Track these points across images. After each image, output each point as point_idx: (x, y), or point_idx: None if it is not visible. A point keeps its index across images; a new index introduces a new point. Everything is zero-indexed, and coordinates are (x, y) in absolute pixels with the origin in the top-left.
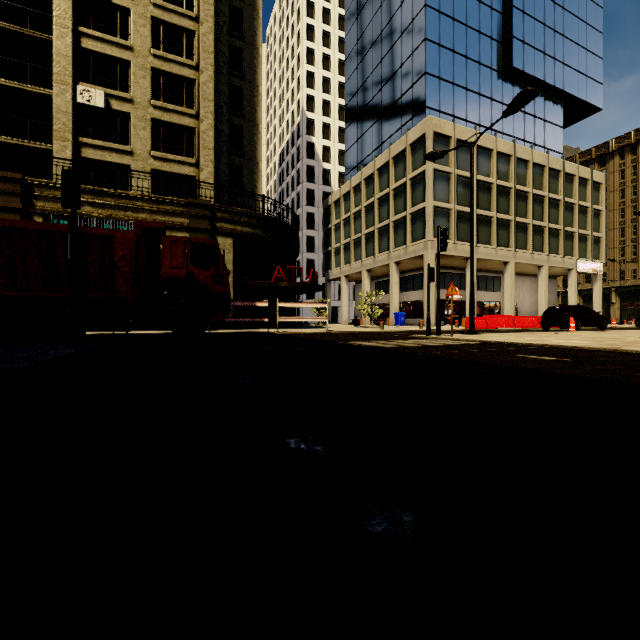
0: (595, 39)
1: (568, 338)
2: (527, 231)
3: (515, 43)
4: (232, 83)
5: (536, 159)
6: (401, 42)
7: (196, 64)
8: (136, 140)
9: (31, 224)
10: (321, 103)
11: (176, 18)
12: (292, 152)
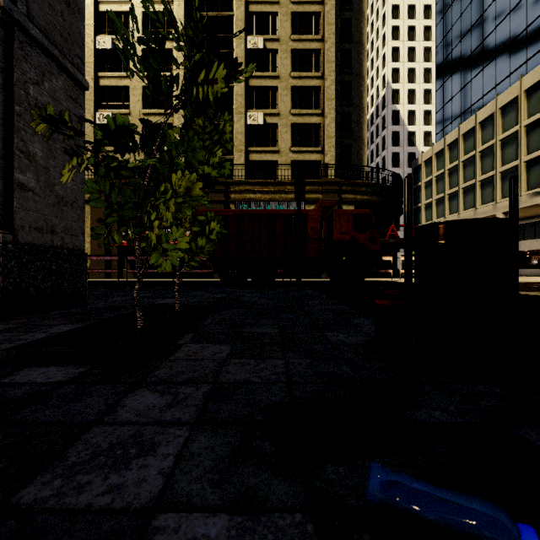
0: None
1: None
2: None
3: None
4: (343, 80)
5: None
6: None
7: (321, 74)
8: (281, 142)
9: (264, 211)
10: (406, 72)
11: (307, 44)
12: (376, 123)
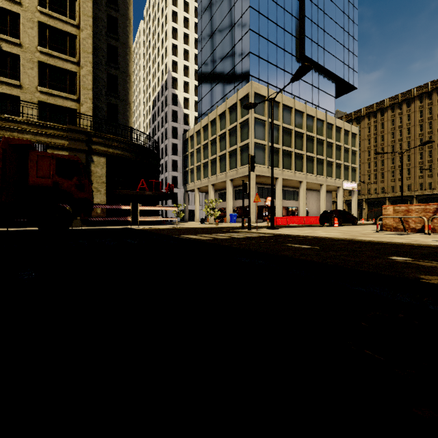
0: (353, 44)
1: (330, 231)
2: (313, 162)
3: (306, 40)
4: (109, 43)
5: (319, 116)
6: (234, 30)
7: (77, 23)
8: (24, 77)
9: None
10: (182, 67)
11: None
12: (161, 100)
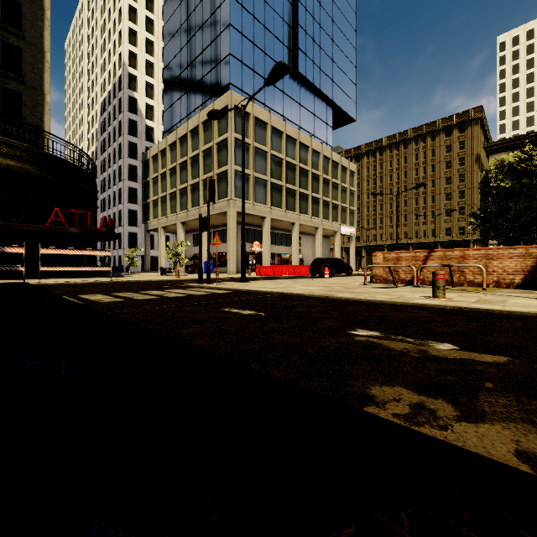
0: (352, 70)
1: (312, 284)
2: (308, 200)
3: (300, 54)
4: None
5: (314, 146)
6: (211, 22)
7: None
8: None
9: None
10: (144, 62)
11: None
12: (114, 103)
